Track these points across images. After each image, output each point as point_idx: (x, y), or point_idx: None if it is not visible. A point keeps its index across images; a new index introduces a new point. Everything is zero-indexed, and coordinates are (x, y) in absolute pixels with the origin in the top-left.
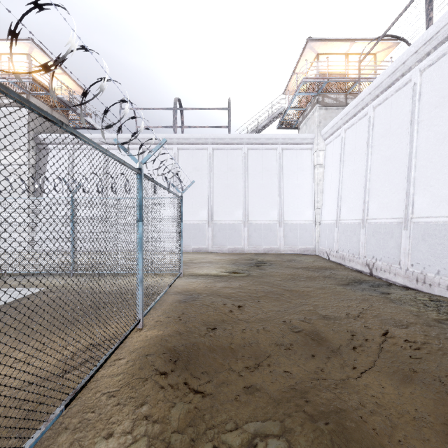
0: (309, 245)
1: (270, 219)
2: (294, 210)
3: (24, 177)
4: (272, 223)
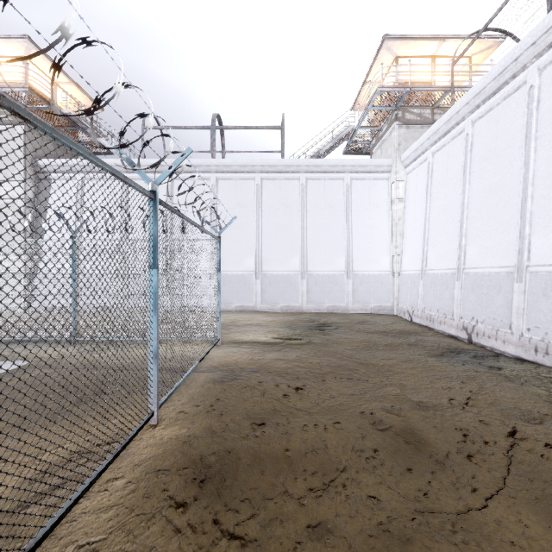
0: (386, 302)
1: (335, 269)
2: (366, 257)
3: (19, 215)
4: (338, 274)
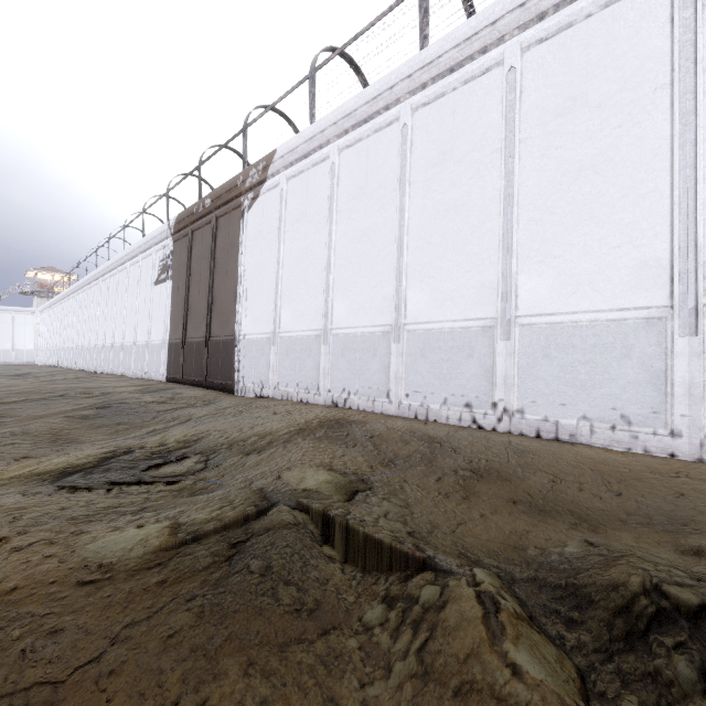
0: (32, 360)
1: (7, 348)
2: (23, 343)
3: None
4: (9, 350)
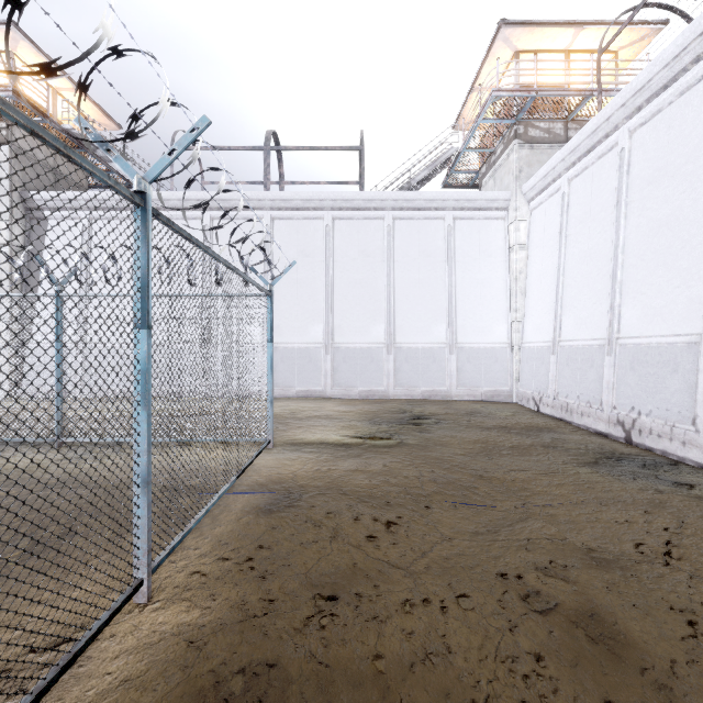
0: (502, 385)
1: (433, 340)
2: (475, 324)
3: (2, 267)
4: (437, 347)
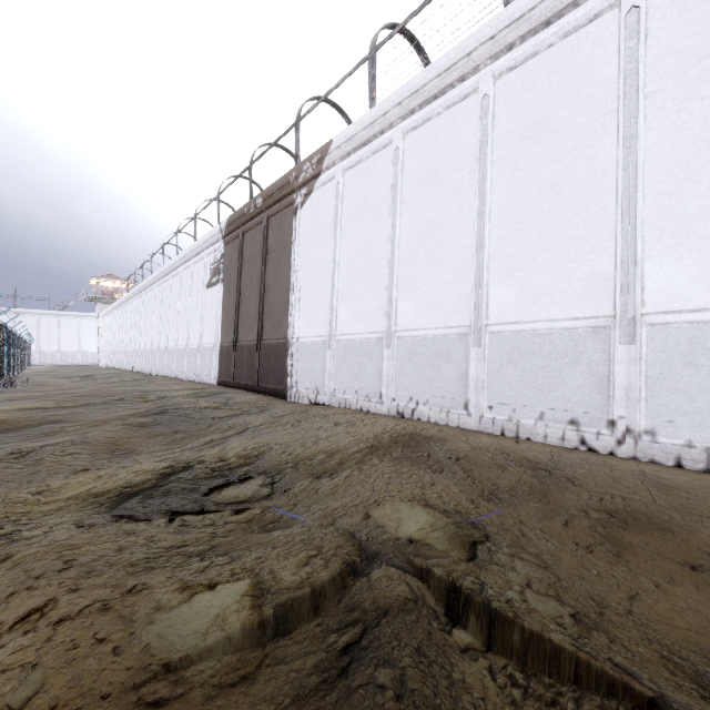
0: (95, 362)
1: (74, 350)
2: (87, 346)
3: None
4: (75, 352)
